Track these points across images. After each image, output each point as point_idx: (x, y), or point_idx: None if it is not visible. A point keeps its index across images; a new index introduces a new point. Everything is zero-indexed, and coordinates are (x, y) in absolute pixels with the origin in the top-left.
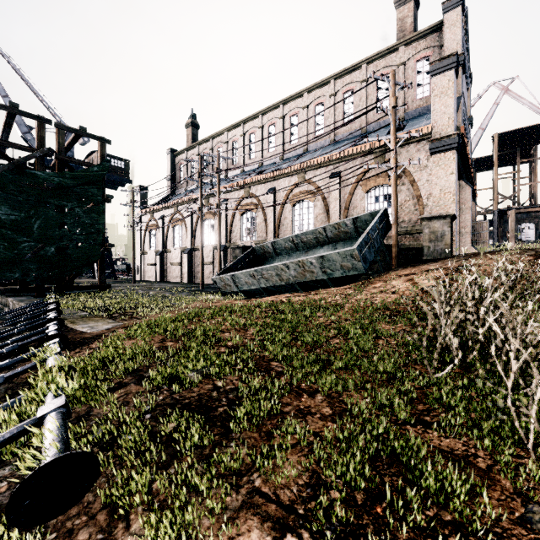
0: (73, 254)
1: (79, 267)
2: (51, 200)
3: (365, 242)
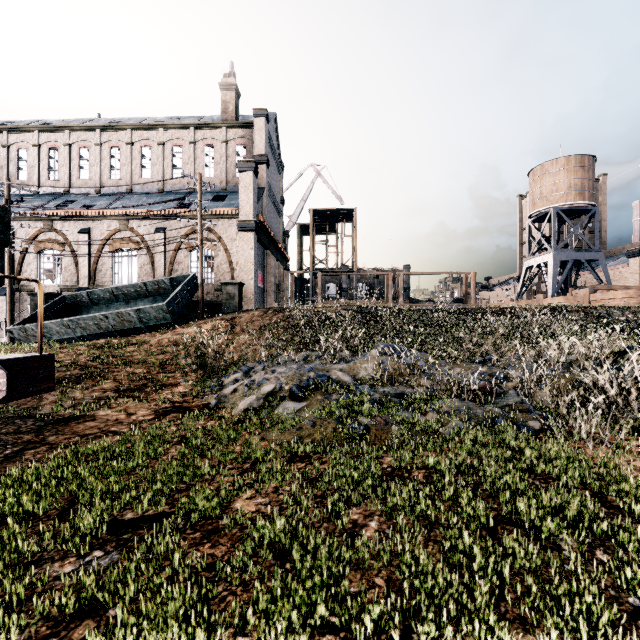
0: None
1: None
2: None
3: (174, 300)
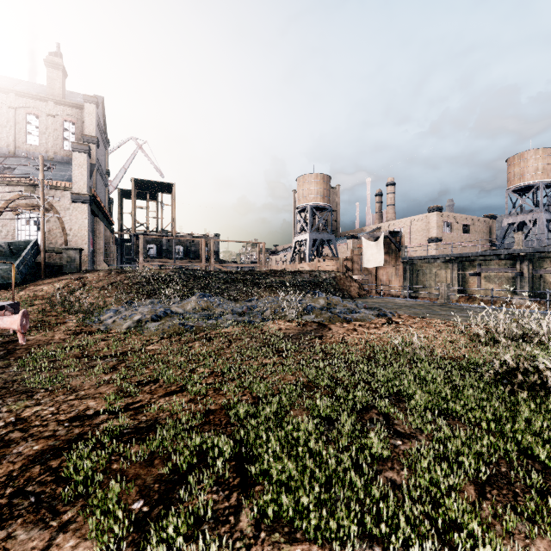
0: None
1: None
2: None
3: (22, 262)
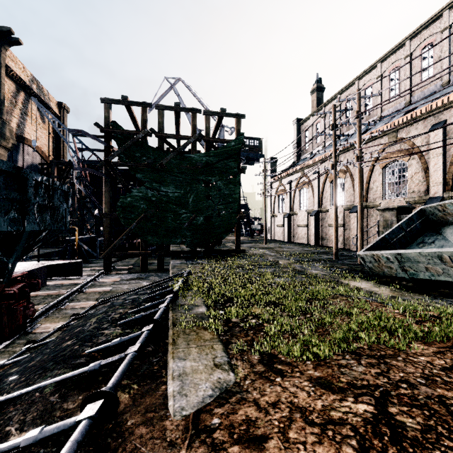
0: (216, 222)
1: (220, 233)
2: (201, 177)
3: None
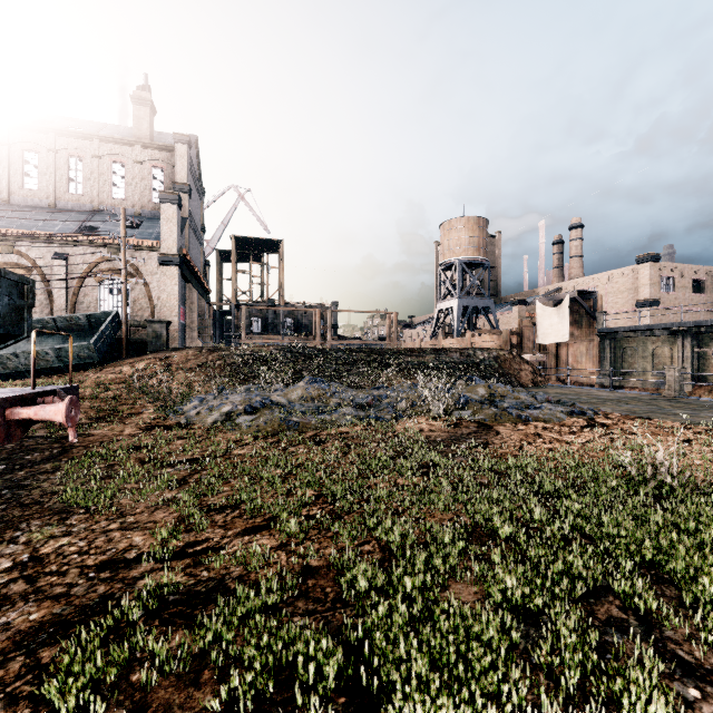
0: None
1: None
2: None
3: (100, 338)
